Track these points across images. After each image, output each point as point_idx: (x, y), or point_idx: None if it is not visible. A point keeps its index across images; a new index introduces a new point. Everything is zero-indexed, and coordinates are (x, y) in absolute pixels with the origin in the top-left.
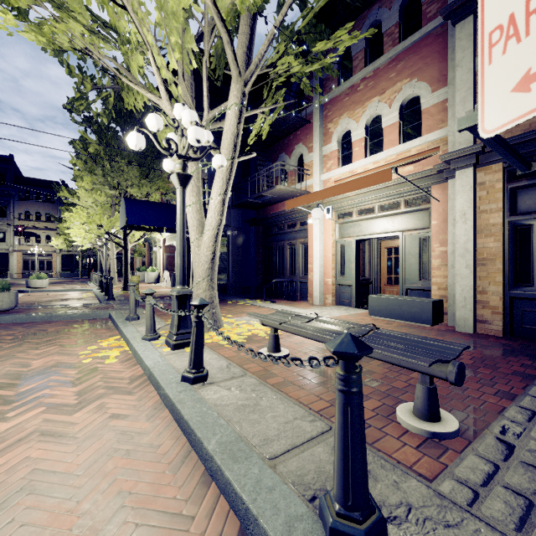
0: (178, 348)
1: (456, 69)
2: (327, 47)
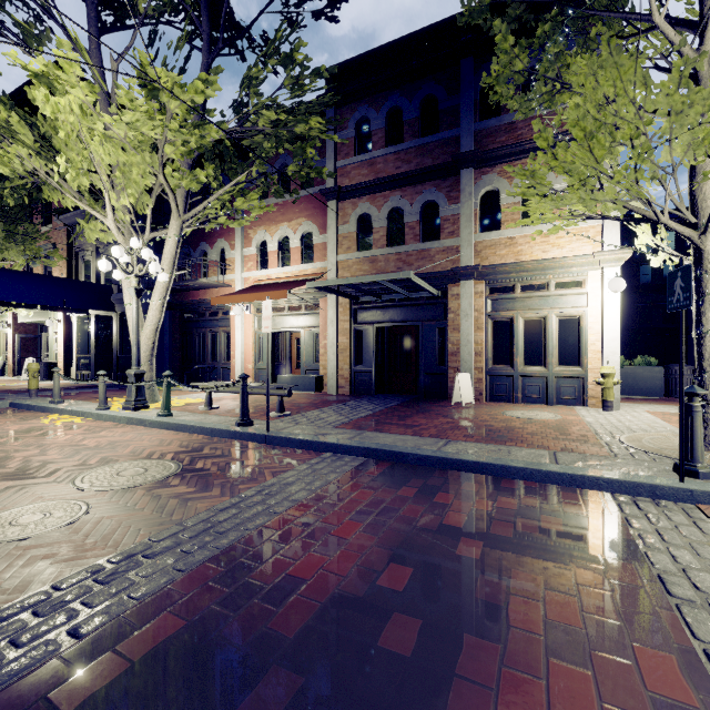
0: (137, 410)
1: (328, 229)
2: (244, 207)
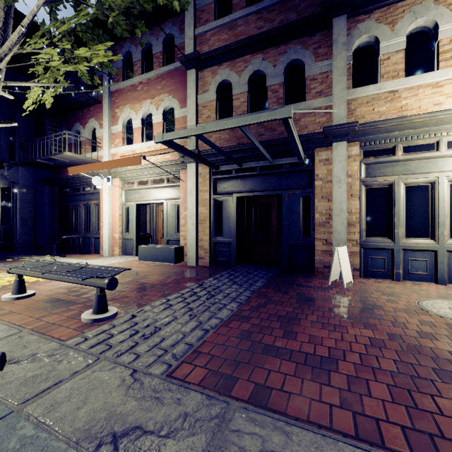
0: None
1: (187, 98)
2: (86, 55)
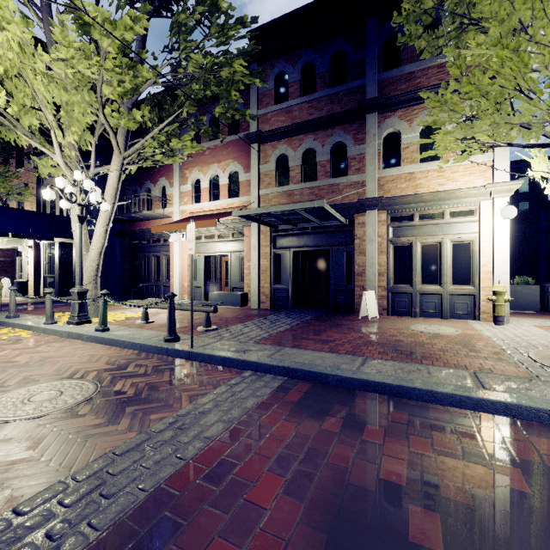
0: (80, 325)
1: (251, 168)
2: (178, 147)
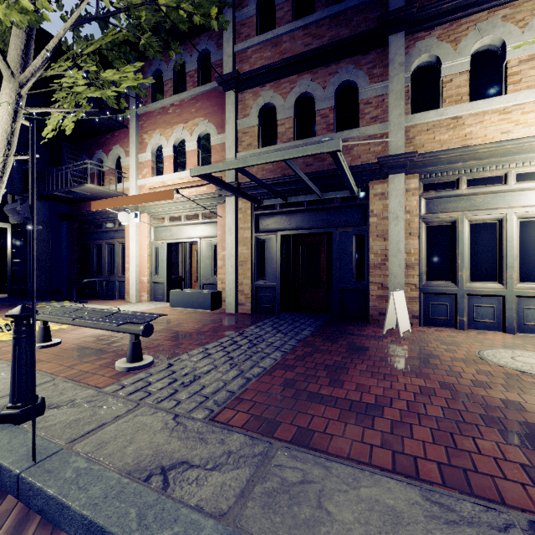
0: None
1: (226, 124)
2: (113, 78)
